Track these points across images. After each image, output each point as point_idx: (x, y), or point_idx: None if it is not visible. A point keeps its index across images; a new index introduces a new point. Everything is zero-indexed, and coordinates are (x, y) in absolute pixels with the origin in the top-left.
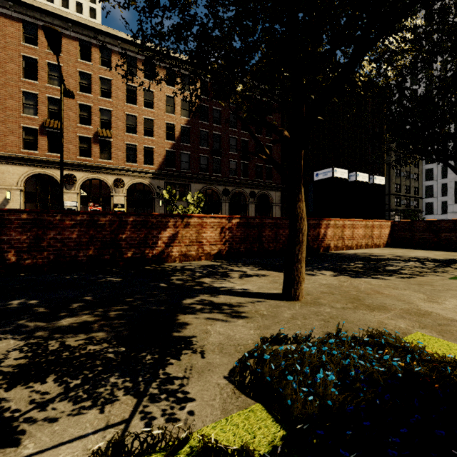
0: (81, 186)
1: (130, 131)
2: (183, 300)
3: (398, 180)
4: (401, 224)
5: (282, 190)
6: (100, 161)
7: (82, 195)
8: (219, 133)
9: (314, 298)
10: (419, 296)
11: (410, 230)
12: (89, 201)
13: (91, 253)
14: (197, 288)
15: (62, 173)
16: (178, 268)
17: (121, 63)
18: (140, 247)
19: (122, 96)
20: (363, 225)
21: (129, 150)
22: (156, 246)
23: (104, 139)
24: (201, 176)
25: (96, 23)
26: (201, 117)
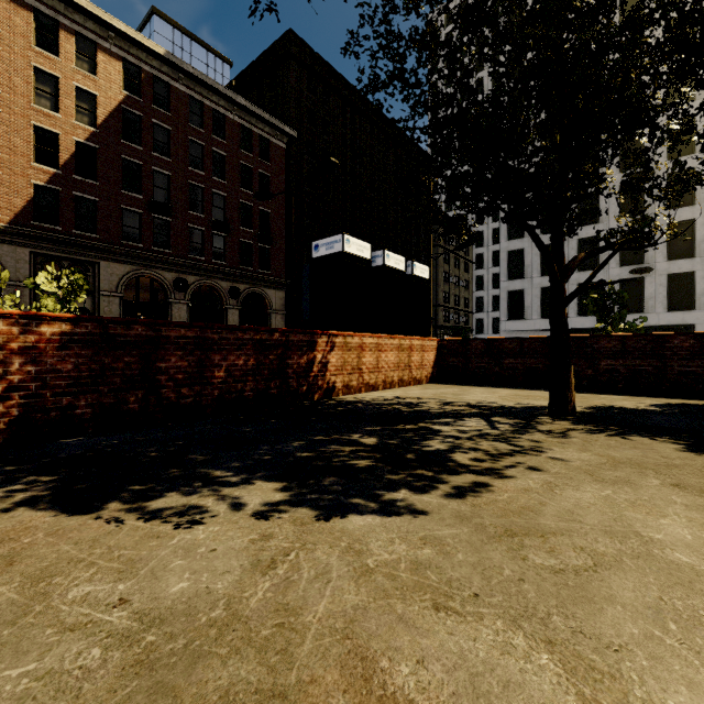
0: None
1: None
2: None
3: (446, 287)
4: (452, 345)
5: (288, 288)
6: None
7: None
8: (167, 173)
9: None
10: (546, 697)
11: (464, 355)
12: None
13: None
14: None
15: None
16: None
17: None
18: None
19: None
20: (396, 345)
21: None
22: None
23: None
24: (124, 248)
25: None
26: (131, 137)
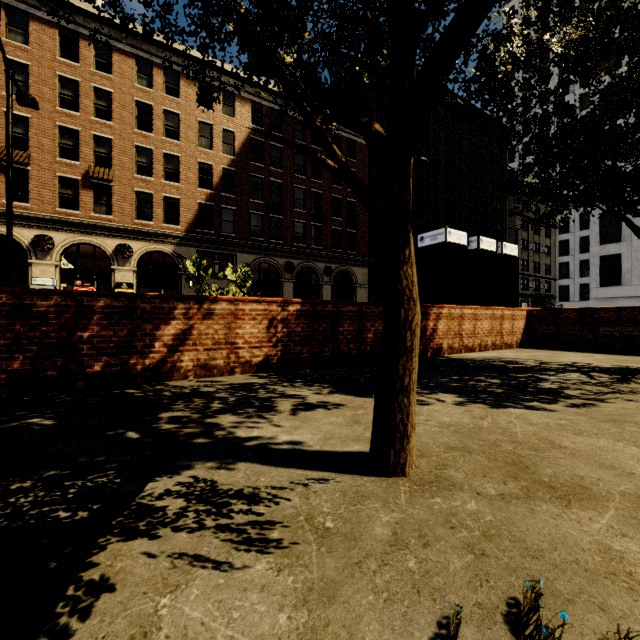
0: (61, 255)
1: (144, 172)
2: (148, 484)
3: (524, 254)
4: (541, 314)
5: (370, 265)
6: (93, 216)
7: (64, 268)
8: (279, 181)
9: (435, 464)
10: (633, 453)
11: (555, 323)
12: (76, 278)
13: (18, 367)
14: (199, 441)
15: (9, 229)
16: (185, 391)
17: (127, 68)
18: (119, 354)
19: (129, 119)
20: (489, 315)
21: (142, 201)
22: (150, 352)
23: (100, 183)
24: (251, 242)
25: (87, 3)
26: (253, 157)
